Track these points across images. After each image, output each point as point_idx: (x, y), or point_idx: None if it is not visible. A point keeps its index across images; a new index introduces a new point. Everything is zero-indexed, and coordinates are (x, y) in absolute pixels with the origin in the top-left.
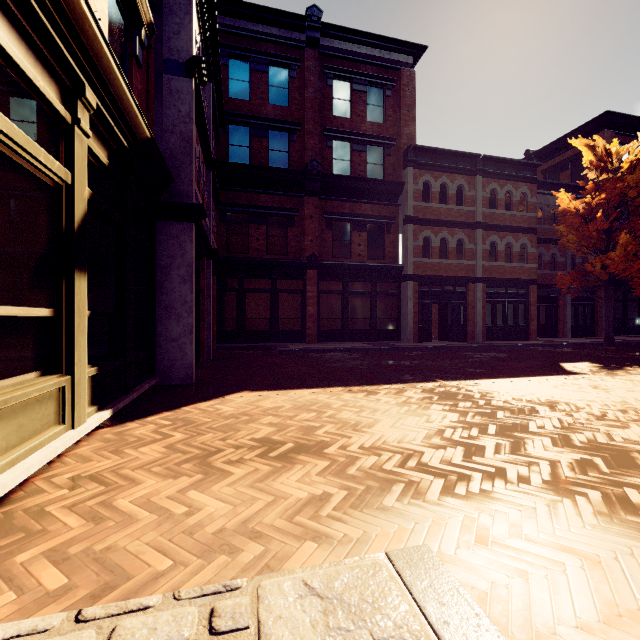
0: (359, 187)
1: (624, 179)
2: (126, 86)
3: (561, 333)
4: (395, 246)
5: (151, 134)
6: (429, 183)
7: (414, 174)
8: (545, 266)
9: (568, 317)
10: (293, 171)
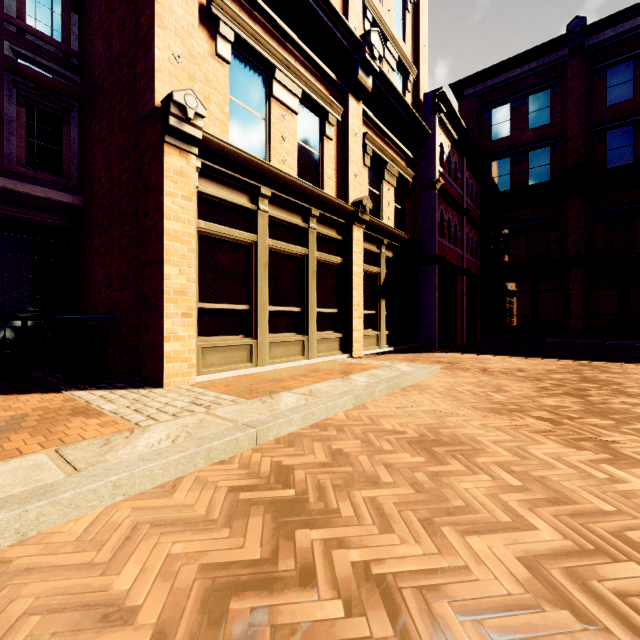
0: None
1: None
2: (396, 230)
3: None
4: None
5: (409, 236)
6: None
7: None
8: None
9: None
10: (552, 182)
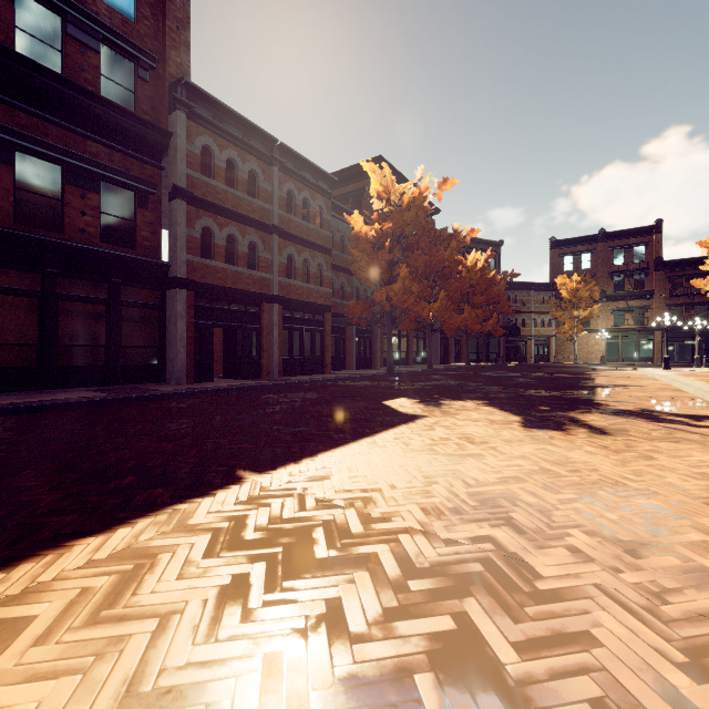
0: (81, 106)
1: (404, 214)
2: None
3: (349, 365)
4: (156, 231)
5: None
6: (211, 151)
7: (188, 127)
8: (336, 294)
9: (354, 349)
10: None
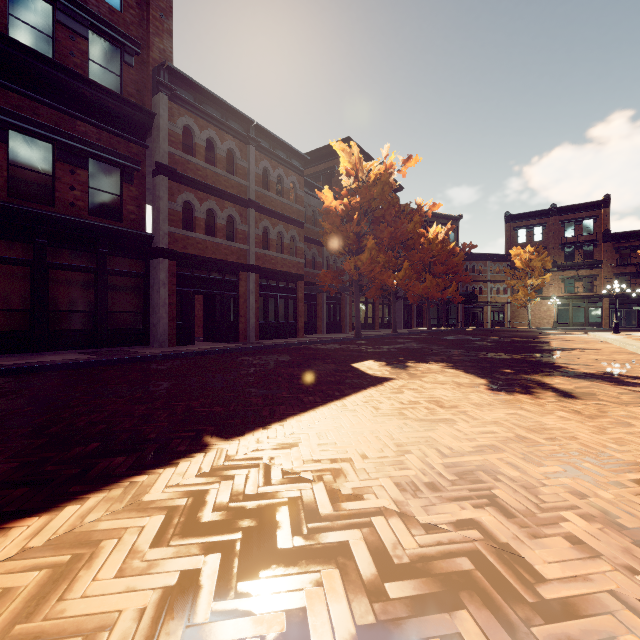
0: (70, 88)
1: (371, 190)
2: None
3: (320, 330)
4: (140, 205)
5: None
6: (192, 130)
7: (170, 108)
8: (308, 264)
9: (325, 314)
10: None
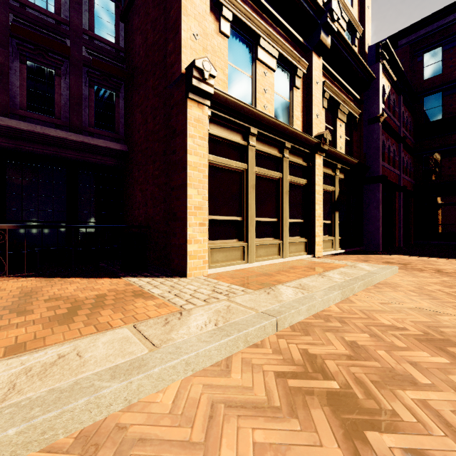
0: None
1: None
2: (348, 157)
3: None
4: None
5: (358, 161)
6: None
7: None
8: None
9: None
10: None
